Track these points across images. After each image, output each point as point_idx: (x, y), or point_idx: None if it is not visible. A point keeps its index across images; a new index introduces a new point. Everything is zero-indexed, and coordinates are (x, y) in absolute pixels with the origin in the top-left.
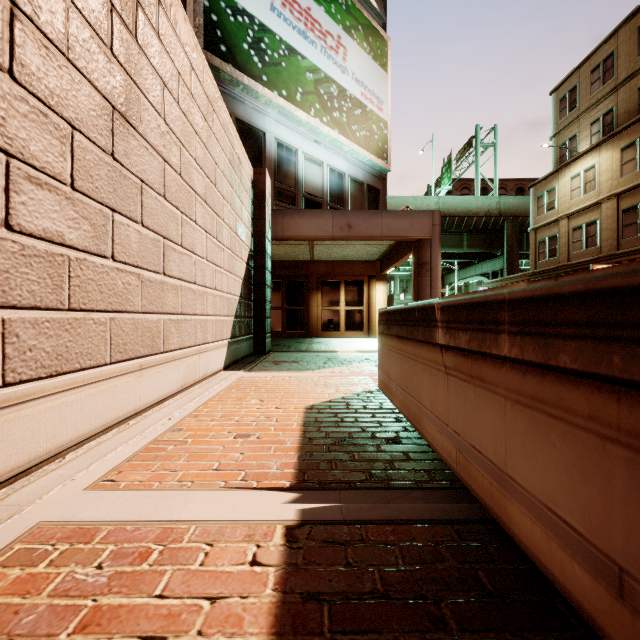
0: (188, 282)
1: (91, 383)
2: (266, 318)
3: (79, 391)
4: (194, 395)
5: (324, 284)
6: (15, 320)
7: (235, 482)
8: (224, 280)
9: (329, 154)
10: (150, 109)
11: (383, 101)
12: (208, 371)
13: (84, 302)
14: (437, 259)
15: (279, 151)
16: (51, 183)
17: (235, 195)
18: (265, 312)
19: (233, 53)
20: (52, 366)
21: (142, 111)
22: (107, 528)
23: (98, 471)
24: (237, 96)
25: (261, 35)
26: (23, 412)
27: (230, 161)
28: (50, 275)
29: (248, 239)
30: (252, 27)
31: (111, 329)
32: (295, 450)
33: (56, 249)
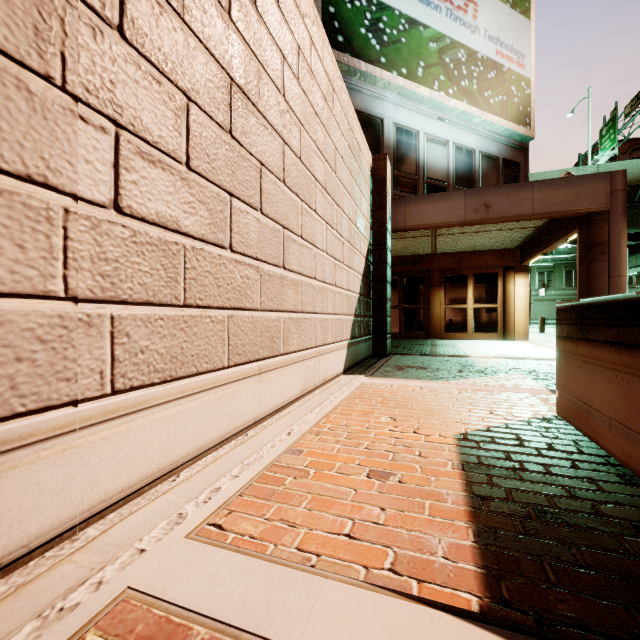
0: (308, 277)
1: (208, 389)
2: (386, 317)
3: (195, 398)
4: (314, 403)
5: (447, 279)
6: (125, 317)
7: (381, 573)
8: (344, 276)
9: (455, 131)
10: (269, 84)
11: (525, 55)
12: (328, 375)
13: (200, 297)
14: (619, 237)
15: (398, 136)
16: (165, 161)
17: (354, 184)
18: (385, 311)
19: (350, 41)
20: (166, 370)
21: (261, 85)
22: (199, 633)
23: (207, 505)
24: (354, 86)
25: (379, 15)
26: (134, 423)
27: (349, 146)
28: (164, 266)
29: (367, 232)
30: (369, 9)
31: (229, 328)
32: (464, 518)
33: (170, 236)
